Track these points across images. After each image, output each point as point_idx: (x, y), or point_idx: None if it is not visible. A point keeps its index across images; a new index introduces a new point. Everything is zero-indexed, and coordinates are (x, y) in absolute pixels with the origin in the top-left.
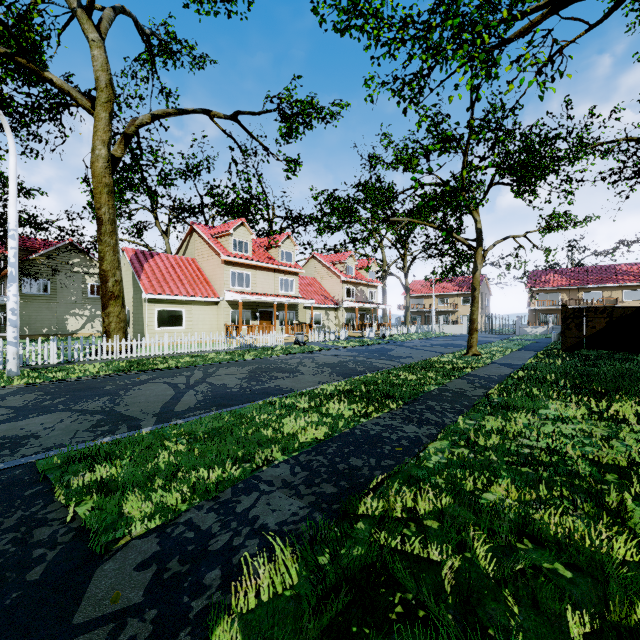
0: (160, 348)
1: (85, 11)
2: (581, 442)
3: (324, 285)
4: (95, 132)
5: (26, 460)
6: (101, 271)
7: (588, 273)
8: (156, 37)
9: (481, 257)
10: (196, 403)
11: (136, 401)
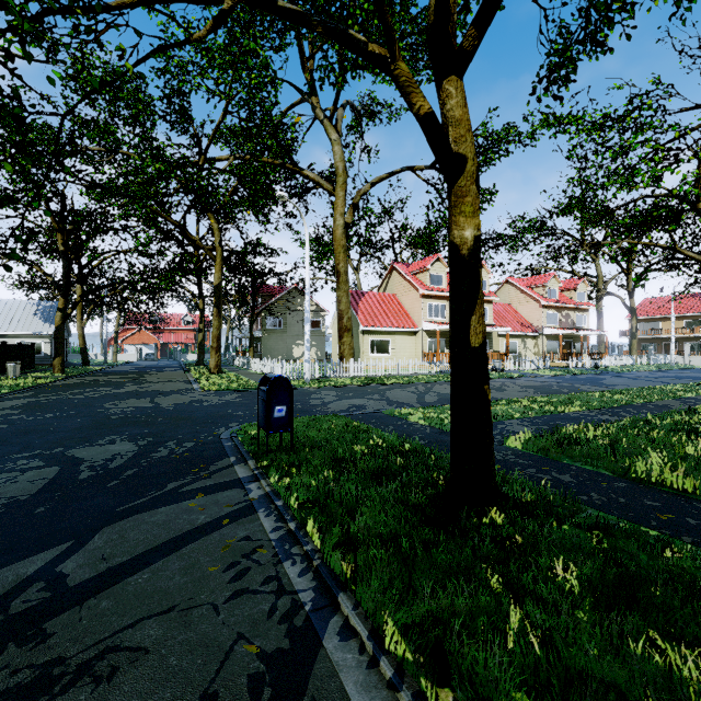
0: (379, 370)
1: (329, 120)
2: None
3: (520, 311)
4: (336, 208)
5: (376, 411)
6: (339, 311)
7: None
8: (364, 109)
9: None
10: (437, 400)
11: (397, 397)
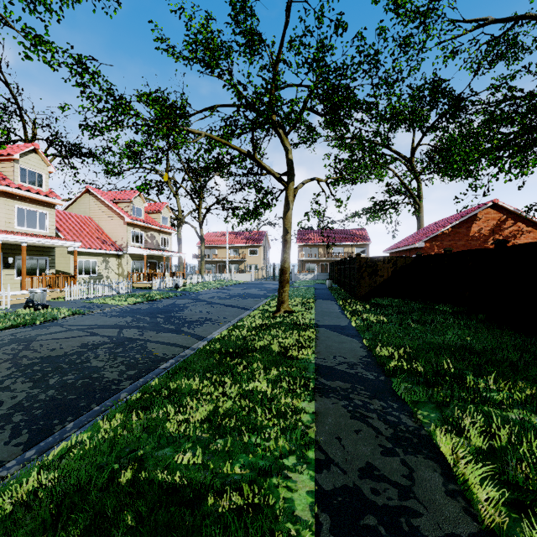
0: None
1: None
2: None
3: (103, 227)
4: None
5: None
6: None
7: (335, 234)
8: None
9: (293, 194)
10: None
11: None
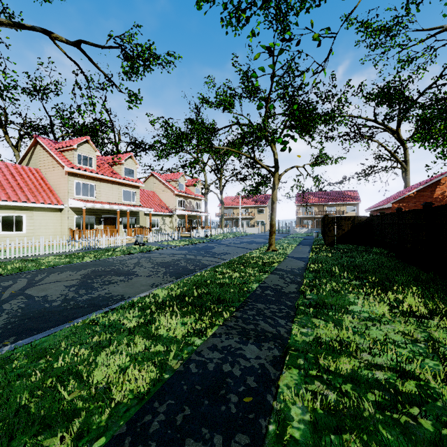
0: None
1: None
2: (421, 355)
3: (161, 197)
4: None
5: None
6: None
7: (328, 195)
8: None
9: (278, 179)
10: None
11: None
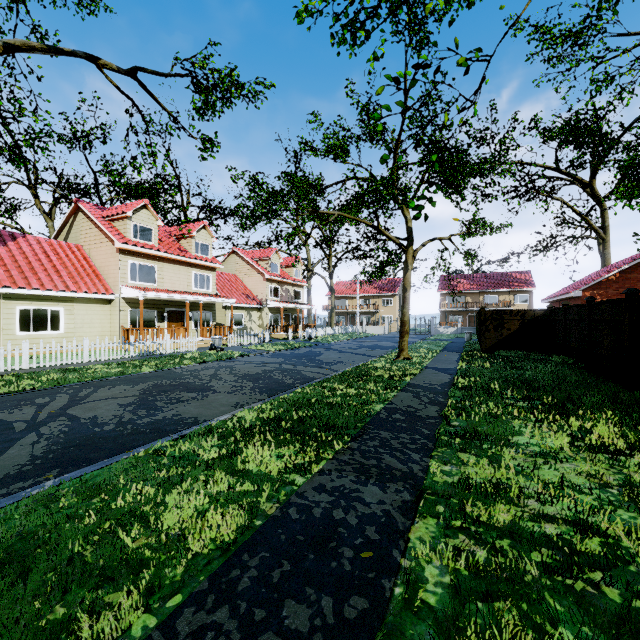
0: (15, 361)
1: None
2: (612, 504)
3: (246, 283)
4: None
5: None
6: None
7: (487, 279)
8: None
9: (412, 257)
10: (25, 463)
11: None
